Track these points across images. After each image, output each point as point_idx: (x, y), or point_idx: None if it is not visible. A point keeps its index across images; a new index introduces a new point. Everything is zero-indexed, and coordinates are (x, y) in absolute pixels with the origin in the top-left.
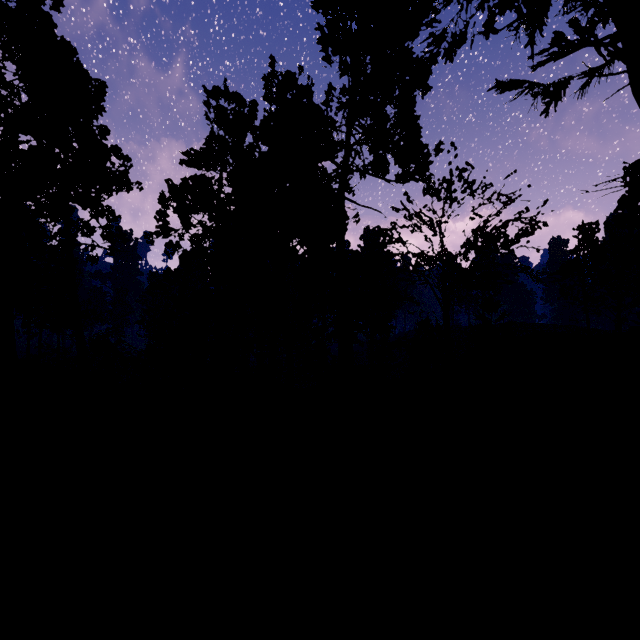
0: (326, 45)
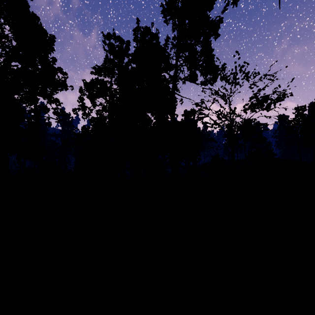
0: (165, 14)
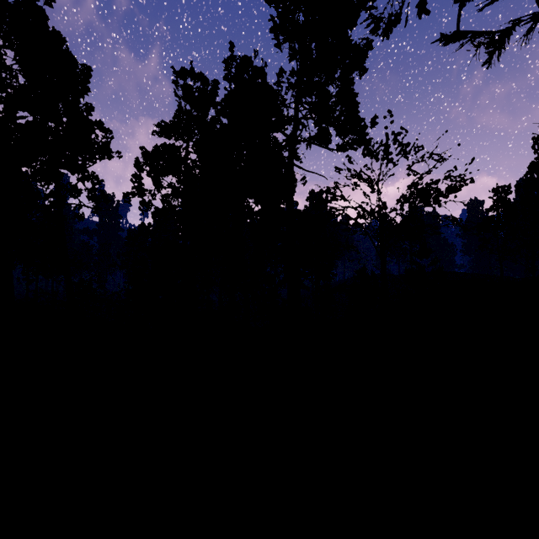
0: (277, 33)
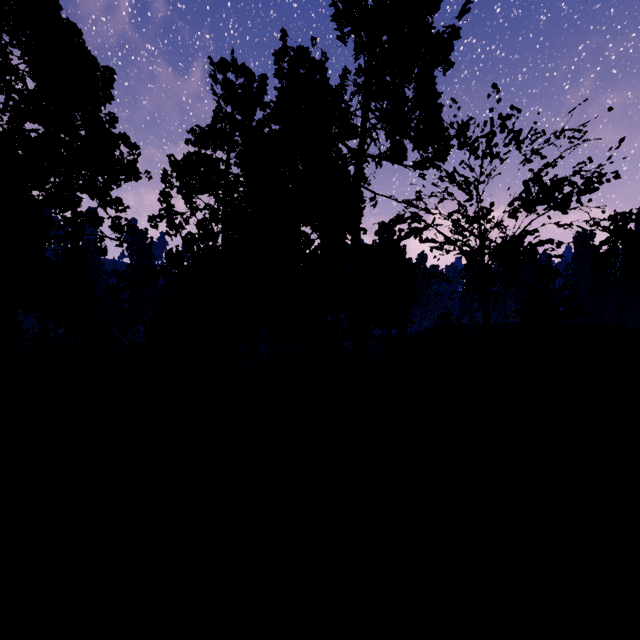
0: (341, 22)
